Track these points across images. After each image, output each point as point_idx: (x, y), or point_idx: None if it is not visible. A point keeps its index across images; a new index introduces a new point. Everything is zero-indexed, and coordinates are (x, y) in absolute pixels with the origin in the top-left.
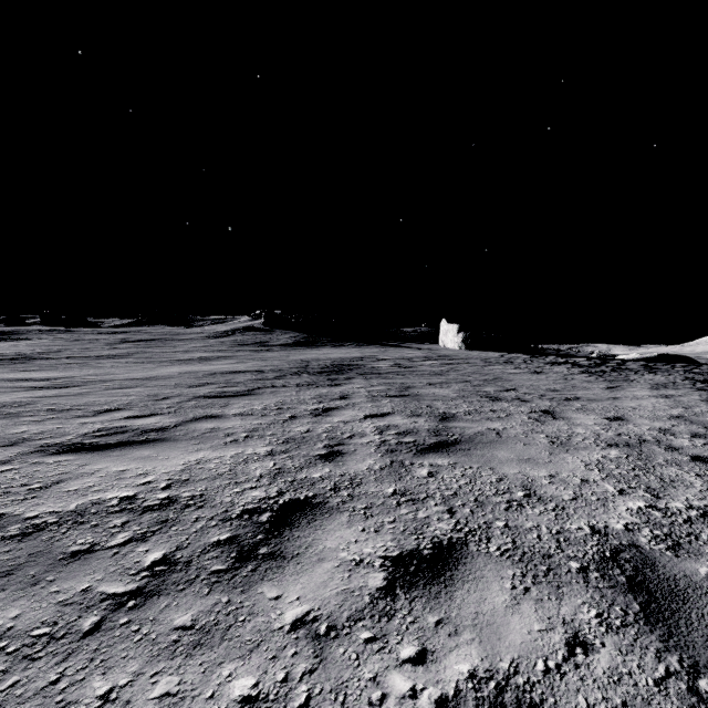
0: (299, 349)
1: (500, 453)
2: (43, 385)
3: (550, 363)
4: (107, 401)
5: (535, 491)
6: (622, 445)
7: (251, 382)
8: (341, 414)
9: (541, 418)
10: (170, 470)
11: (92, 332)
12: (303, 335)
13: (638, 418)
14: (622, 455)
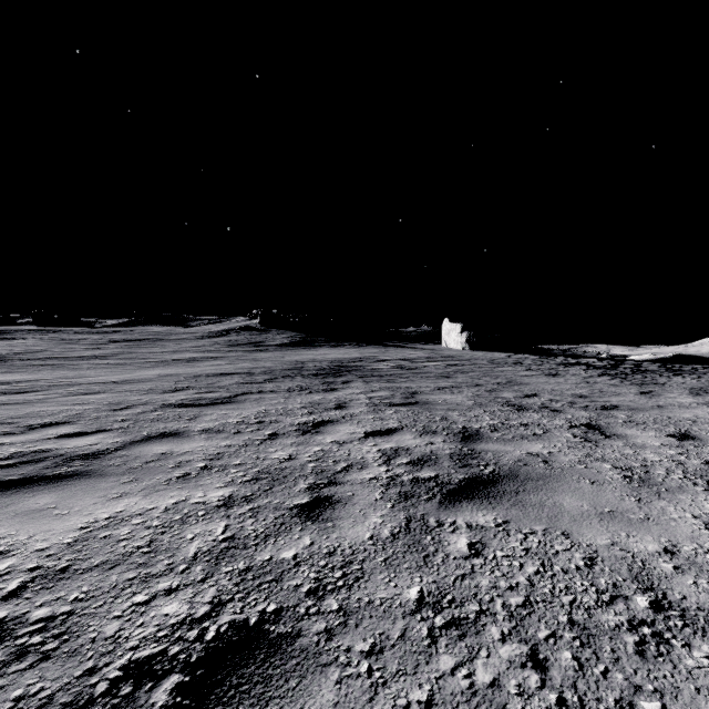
0: (295, 349)
1: (565, 499)
2: None
3: (562, 364)
4: (55, 411)
5: (665, 594)
6: None
7: (236, 386)
8: (335, 430)
9: (589, 436)
10: (52, 543)
11: (82, 332)
12: (300, 335)
13: None
14: None
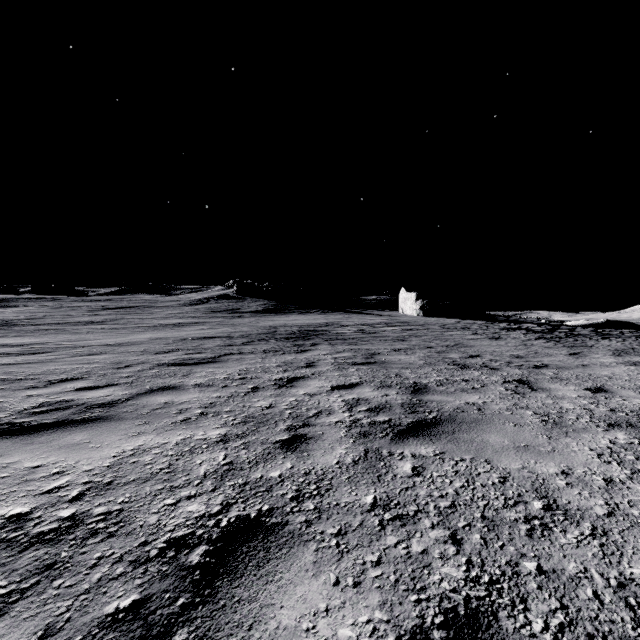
0: (268, 315)
1: (491, 437)
2: (13, 351)
3: (505, 329)
4: (67, 369)
5: (556, 500)
6: (624, 425)
7: (219, 348)
8: (306, 385)
9: (519, 390)
10: (95, 466)
11: (77, 300)
12: (272, 303)
13: (621, 389)
14: (632, 439)
